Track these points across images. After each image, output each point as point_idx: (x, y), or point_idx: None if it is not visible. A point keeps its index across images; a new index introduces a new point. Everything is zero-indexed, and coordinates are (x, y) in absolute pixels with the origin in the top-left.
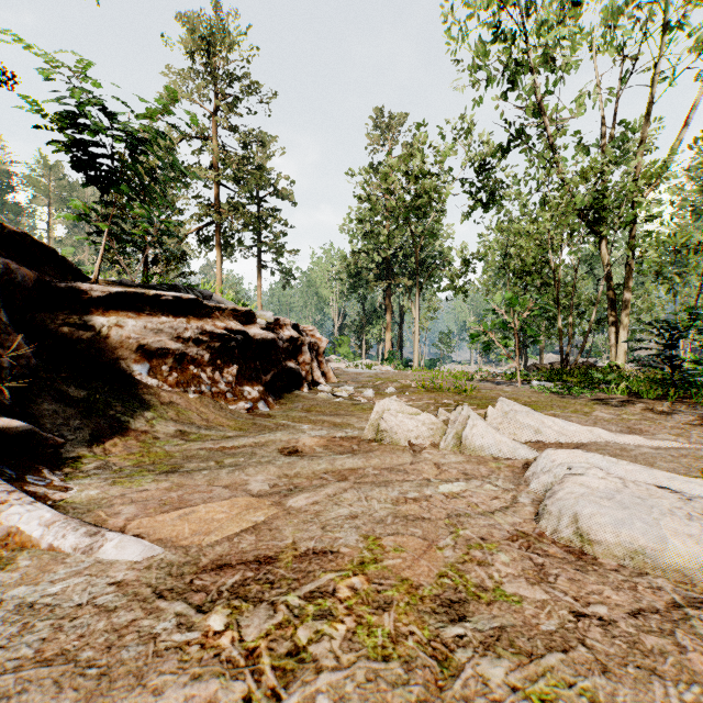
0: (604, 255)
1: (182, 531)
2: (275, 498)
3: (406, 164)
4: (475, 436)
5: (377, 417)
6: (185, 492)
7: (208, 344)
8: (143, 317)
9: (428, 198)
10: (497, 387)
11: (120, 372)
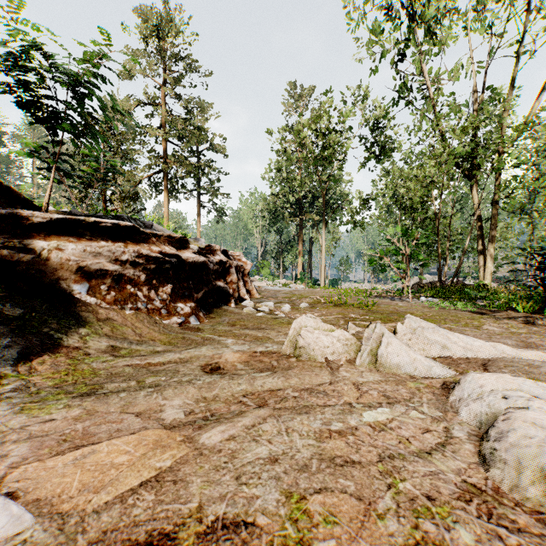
0: (474, 195)
1: (70, 485)
2: (188, 430)
3: (315, 123)
4: (390, 354)
5: (294, 333)
6: (92, 423)
7: (144, 266)
8: (83, 242)
9: (333, 150)
10: (392, 302)
11: (60, 292)
